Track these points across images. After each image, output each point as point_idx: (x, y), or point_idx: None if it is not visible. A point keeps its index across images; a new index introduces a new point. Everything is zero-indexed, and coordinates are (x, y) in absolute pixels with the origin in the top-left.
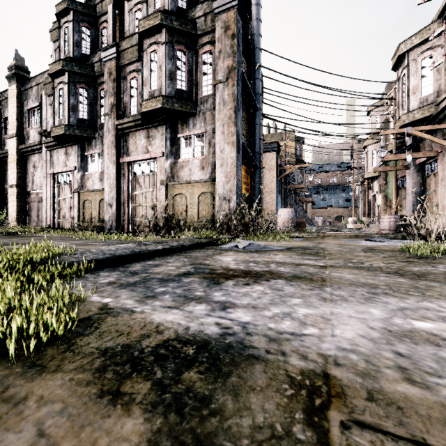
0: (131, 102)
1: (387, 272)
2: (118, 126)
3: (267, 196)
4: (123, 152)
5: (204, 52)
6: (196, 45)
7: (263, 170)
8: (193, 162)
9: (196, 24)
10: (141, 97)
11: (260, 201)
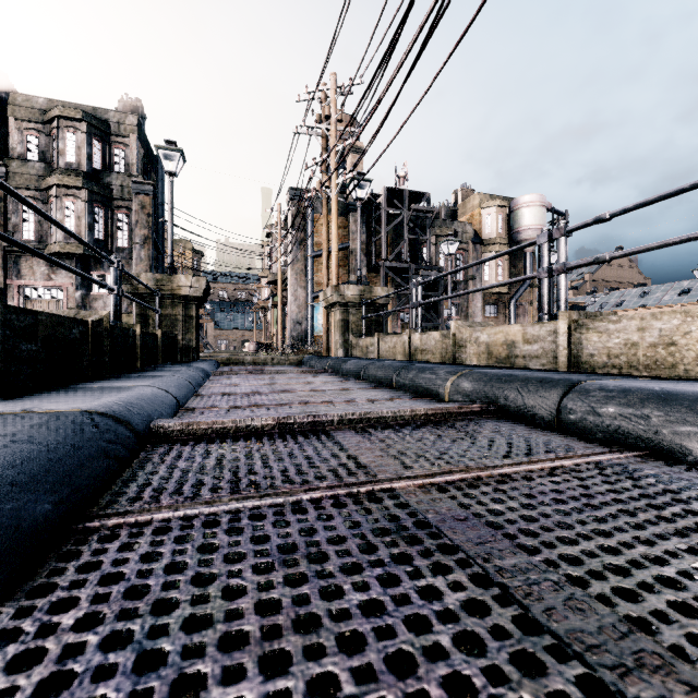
0: (24, 226)
1: None
2: (7, 247)
3: None
4: (12, 274)
5: (120, 212)
6: (113, 205)
7: None
8: (108, 296)
9: (114, 190)
10: (41, 226)
11: None
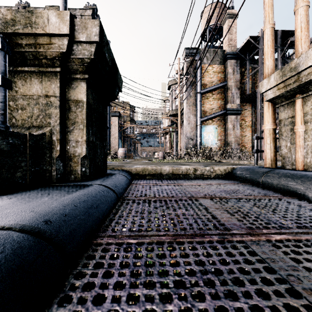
0: None
1: (139, 164)
2: None
3: (113, 141)
4: None
5: None
6: None
7: (111, 126)
8: None
9: None
10: None
11: (110, 144)
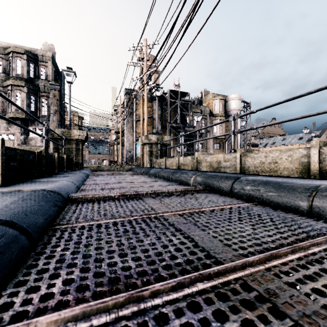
0: None
1: None
2: None
3: None
4: None
5: (43, 98)
6: (39, 94)
7: None
8: (37, 138)
9: (40, 87)
10: (3, 104)
11: None
